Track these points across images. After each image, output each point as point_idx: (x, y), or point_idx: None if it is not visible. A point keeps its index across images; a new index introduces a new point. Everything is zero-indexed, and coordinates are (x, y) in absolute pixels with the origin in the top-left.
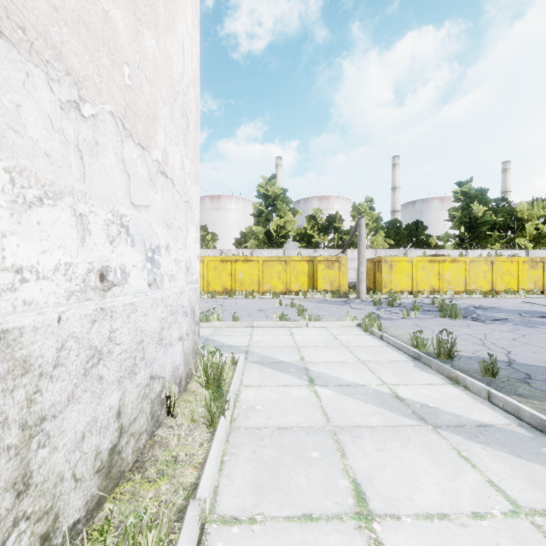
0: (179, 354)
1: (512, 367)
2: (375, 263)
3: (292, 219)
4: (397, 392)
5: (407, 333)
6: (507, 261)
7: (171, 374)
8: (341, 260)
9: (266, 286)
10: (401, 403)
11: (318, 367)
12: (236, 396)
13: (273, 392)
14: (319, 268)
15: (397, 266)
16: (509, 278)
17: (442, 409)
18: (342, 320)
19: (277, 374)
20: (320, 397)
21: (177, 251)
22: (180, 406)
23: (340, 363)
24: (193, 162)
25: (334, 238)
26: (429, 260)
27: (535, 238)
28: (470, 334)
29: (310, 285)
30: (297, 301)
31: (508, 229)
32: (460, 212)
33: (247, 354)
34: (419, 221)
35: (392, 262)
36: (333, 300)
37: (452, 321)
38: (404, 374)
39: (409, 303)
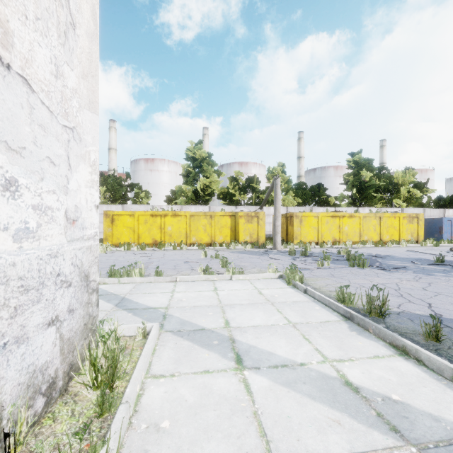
0: (49, 346)
1: (445, 324)
2: (288, 218)
3: (216, 179)
4: (345, 374)
5: (327, 285)
6: (391, 217)
7: (21, 387)
8: (259, 215)
9: (193, 238)
10: (357, 397)
11: (246, 335)
12: (136, 399)
13: (189, 387)
14: (240, 222)
15: (306, 221)
16: (393, 231)
17: (411, 406)
18: (264, 271)
19: (197, 350)
20: (252, 392)
21: (41, 193)
22: (40, 433)
23: (270, 329)
24: (85, 80)
25: (252, 197)
26: (332, 216)
27: (407, 199)
28: (384, 284)
29: (232, 237)
30: (221, 252)
31: (388, 192)
32: (352, 177)
33: (165, 319)
34: (320, 184)
35: (302, 217)
36: (253, 251)
37: (361, 270)
38: (344, 342)
39: (318, 252)
